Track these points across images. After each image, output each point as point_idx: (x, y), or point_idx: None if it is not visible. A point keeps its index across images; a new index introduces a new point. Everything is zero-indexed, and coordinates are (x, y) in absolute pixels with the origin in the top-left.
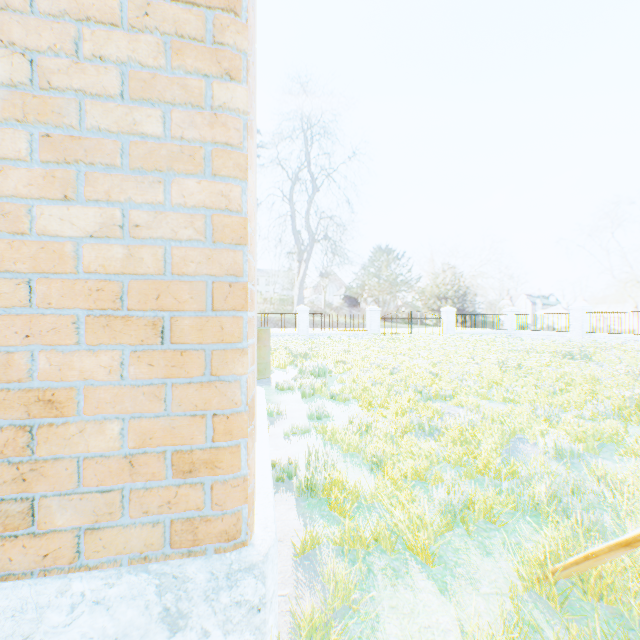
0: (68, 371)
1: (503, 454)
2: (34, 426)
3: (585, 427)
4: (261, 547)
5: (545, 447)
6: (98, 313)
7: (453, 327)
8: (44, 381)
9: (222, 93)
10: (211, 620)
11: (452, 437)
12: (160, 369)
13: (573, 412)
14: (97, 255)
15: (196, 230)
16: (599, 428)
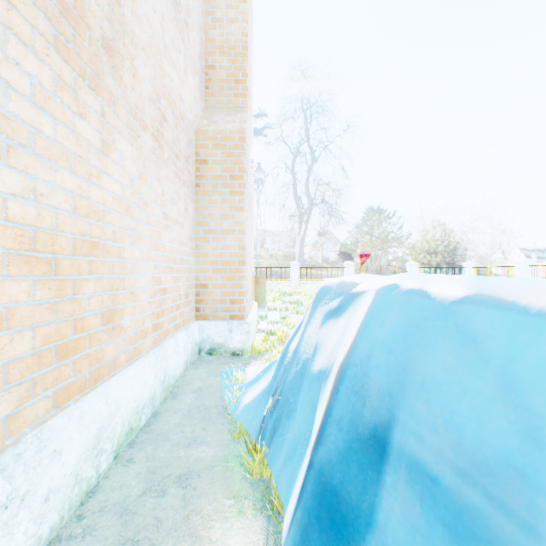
0: (209, 279)
1: None
2: (201, 291)
3: None
4: (249, 321)
5: None
6: (214, 267)
7: None
8: (203, 281)
9: (240, 216)
10: (238, 332)
11: None
12: (227, 279)
13: None
14: (214, 254)
15: (234, 248)
16: None
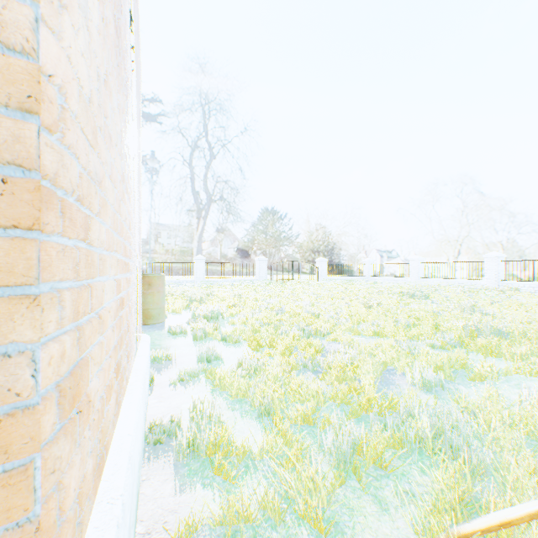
0: None
1: (379, 387)
2: None
3: (441, 357)
4: None
5: (413, 378)
6: None
7: (326, 274)
8: None
9: None
10: None
11: (335, 374)
12: None
13: (426, 343)
14: None
15: None
16: (451, 356)
